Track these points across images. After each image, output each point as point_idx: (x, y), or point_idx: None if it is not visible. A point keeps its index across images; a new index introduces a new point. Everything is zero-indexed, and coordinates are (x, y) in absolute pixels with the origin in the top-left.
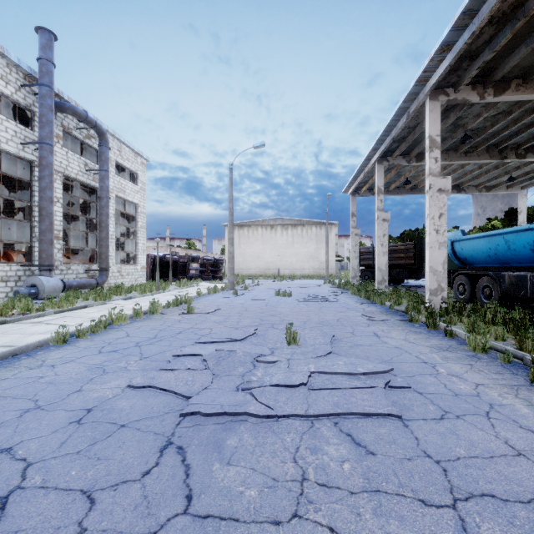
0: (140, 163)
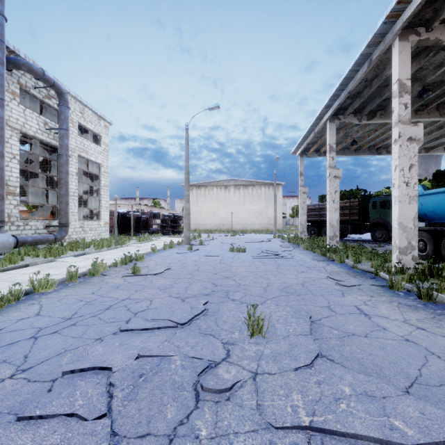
0: (103, 126)
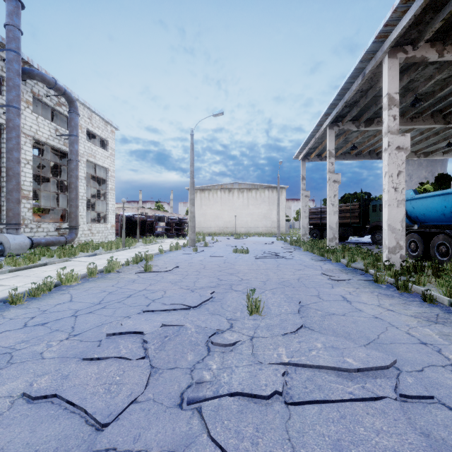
0: (110, 132)
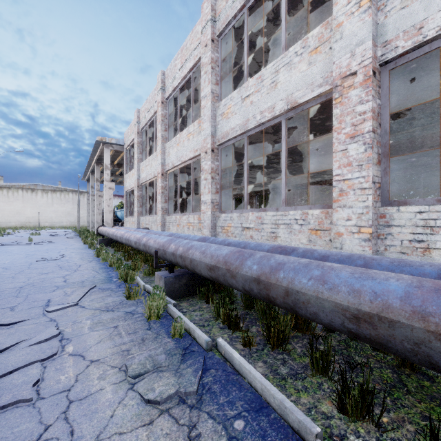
0: None
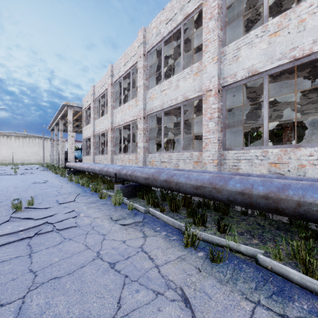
0: None
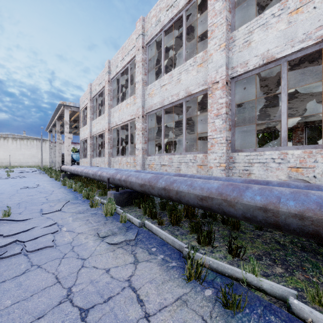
0: None
